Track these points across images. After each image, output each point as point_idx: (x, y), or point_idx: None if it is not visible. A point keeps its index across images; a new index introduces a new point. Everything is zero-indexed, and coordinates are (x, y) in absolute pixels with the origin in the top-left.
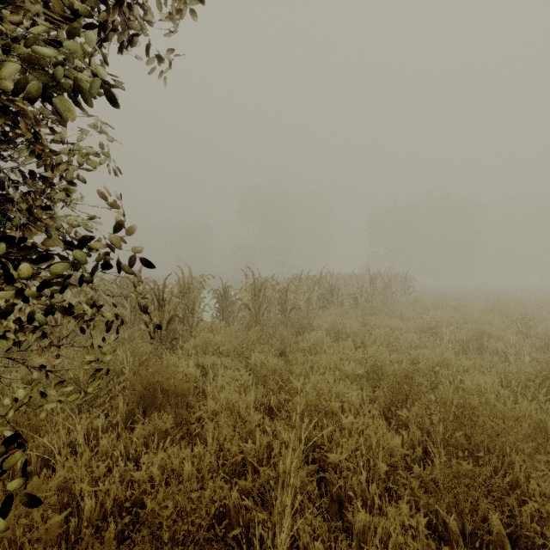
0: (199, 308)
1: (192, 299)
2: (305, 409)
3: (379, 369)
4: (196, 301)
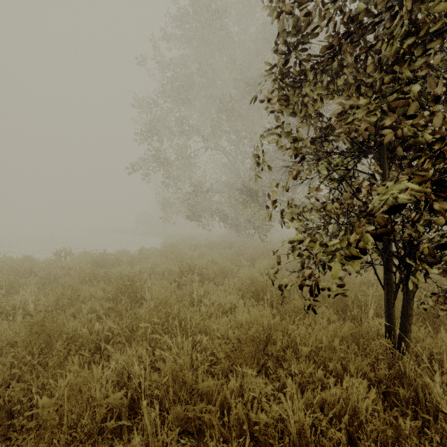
0: None
1: None
2: None
3: None
4: None
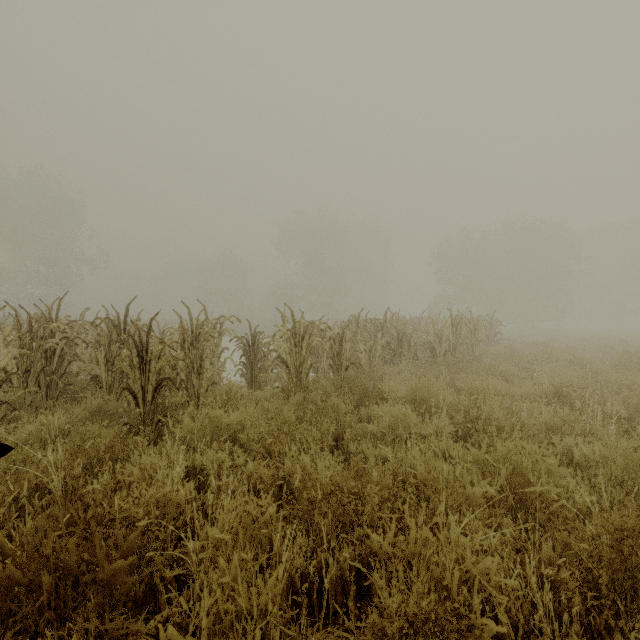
0: (212, 365)
1: (200, 351)
2: (410, 635)
3: (525, 487)
4: (213, 353)
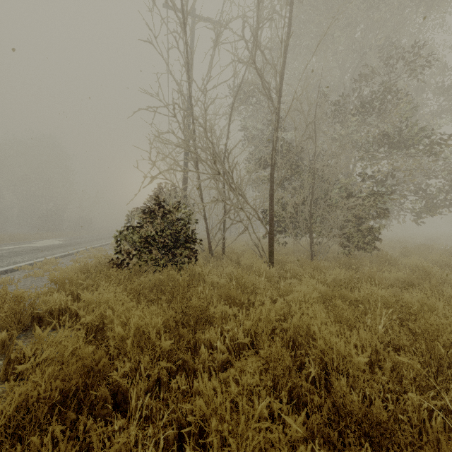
0: None
1: None
2: None
3: None
4: None
